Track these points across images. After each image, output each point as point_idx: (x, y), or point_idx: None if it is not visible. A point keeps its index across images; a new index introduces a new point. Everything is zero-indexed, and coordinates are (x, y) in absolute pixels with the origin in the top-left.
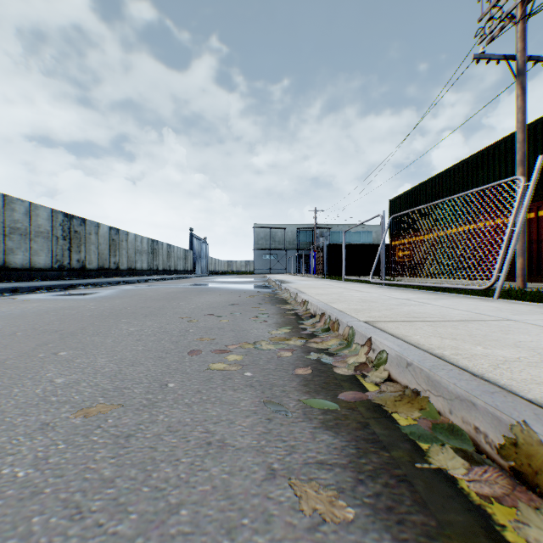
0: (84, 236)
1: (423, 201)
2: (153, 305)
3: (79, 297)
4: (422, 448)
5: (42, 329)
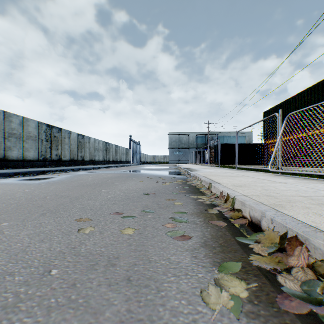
0: (60, 139)
1: (293, 110)
2: (75, 193)
3: (32, 182)
4: None
5: None
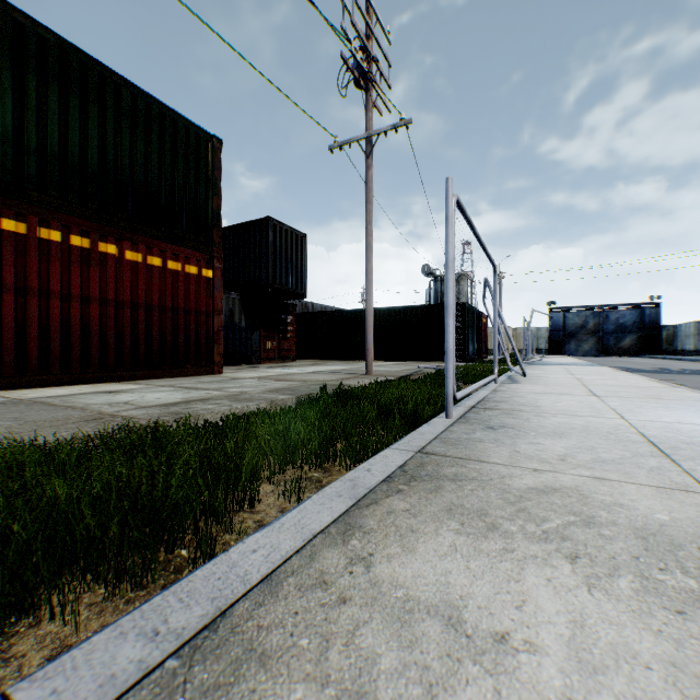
0: None
1: None
2: None
3: None
4: None
5: None
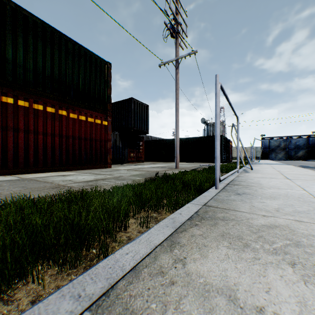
0: None
1: None
2: None
3: None
4: None
5: None
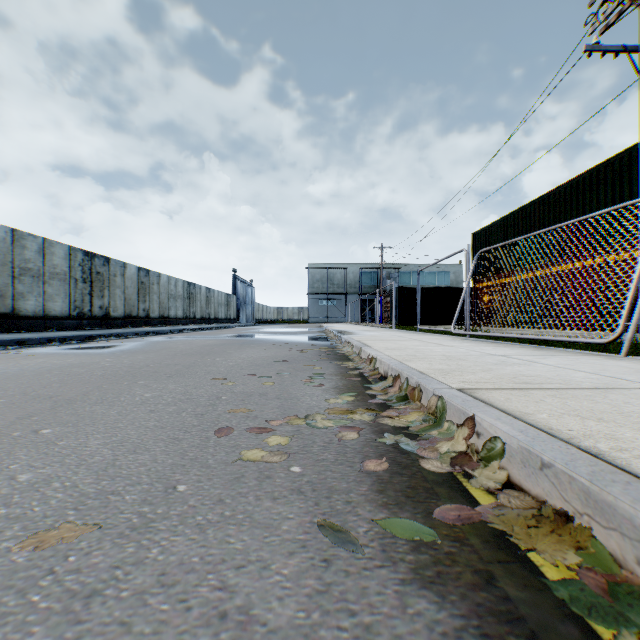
0: (108, 278)
1: (515, 234)
2: (182, 361)
3: (95, 351)
4: (603, 638)
5: (34, 394)
